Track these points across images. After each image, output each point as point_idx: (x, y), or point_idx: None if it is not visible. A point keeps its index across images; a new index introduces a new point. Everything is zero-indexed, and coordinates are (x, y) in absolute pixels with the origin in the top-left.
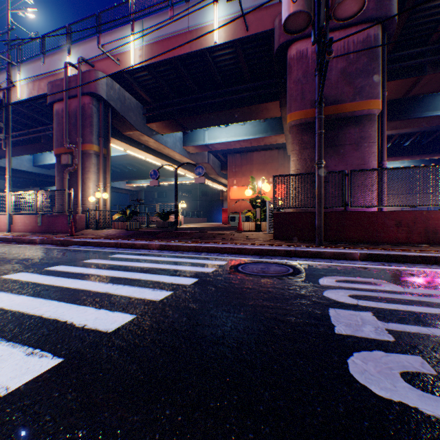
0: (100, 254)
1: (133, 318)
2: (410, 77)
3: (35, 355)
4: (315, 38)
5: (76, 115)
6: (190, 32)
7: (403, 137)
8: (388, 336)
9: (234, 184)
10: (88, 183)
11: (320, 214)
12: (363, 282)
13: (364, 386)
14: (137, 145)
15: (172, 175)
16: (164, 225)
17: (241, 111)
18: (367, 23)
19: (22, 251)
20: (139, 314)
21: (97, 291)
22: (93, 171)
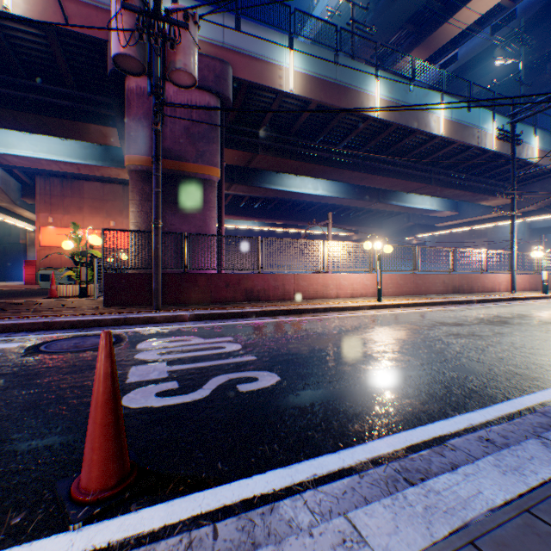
0: None
1: None
2: (249, 152)
3: None
4: (153, 90)
5: None
6: None
7: (254, 200)
8: (166, 375)
9: (50, 223)
10: None
11: (158, 276)
12: (178, 340)
13: (127, 406)
14: None
15: None
16: None
17: (60, 123)
18: (209, 92)
19: None
20: None
21: None
22: None
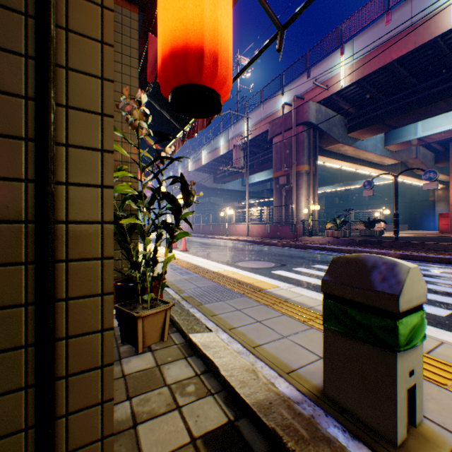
0: None
1: None
2: None
3: (428, 306)
4: None
5: (290, 143)
6: (413, 27)
7: None
8: None
9: None
10: (299, 198)
11: None
12: None
13: None
14: (335, 156)
15: (360, 178)
16: (369, 234)
17: None
18: None
19: (282, 251)
20: None
21: None
22: (304, 187)
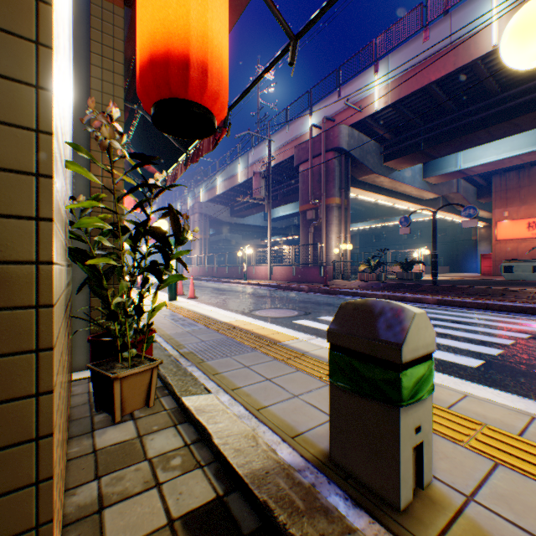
0: None
1: (502, 351)
2: None
3: (460, 356)
4: None
5: (319, 172)
6: (452, 47)
7: None
8: None
9: (502, 217)
10: (330, 235)
11: None
12: None
13: None
14: (369, 188)
15: (398, 214)
16: (406, 277)
17: (531, 117)
18: None
19: (308, 297)
20: (503, 350)
21: (436, 331)
22: (334, 223)
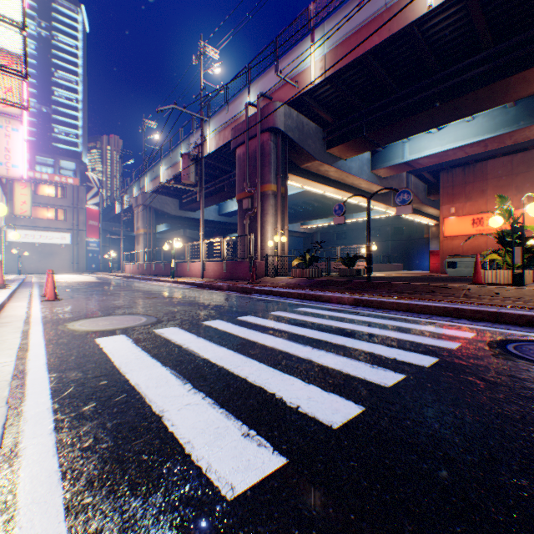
0: (284, 305)
1: (360, 411)
2: None
3: (251, 440)
4: None
5: (255, 156)
6: (388, 10)
7: None
8: None
9: (449, 214)
10: (266, 226)
11: None
12: None
13: None
14: (315, 178)
15: (354, 210)
16: (348, 273)
17: (471, 98)
18: None
19: (214, 297)
20: (367, 406)
21: (296, 355)
22: (271, 213)
